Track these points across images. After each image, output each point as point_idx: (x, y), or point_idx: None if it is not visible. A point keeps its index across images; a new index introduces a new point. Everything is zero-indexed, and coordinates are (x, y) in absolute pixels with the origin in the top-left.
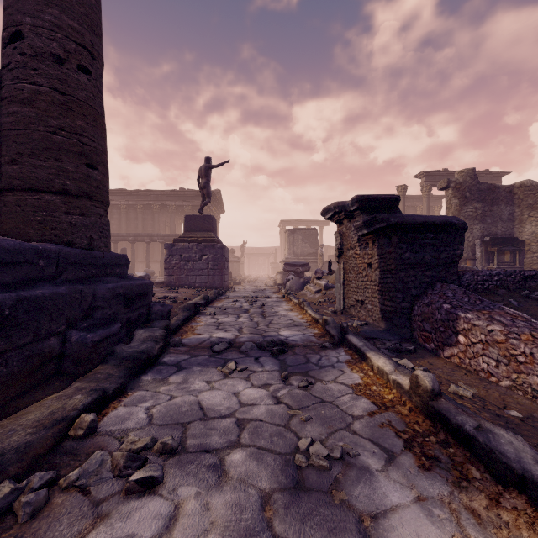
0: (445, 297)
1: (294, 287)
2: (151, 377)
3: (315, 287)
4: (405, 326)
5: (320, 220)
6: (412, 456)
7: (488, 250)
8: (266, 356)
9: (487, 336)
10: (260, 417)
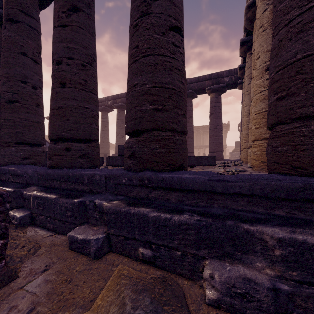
0: None
1: None
2: None
3: None
4: None
5: None
6: None
7: None
8: None
9: None
10: None
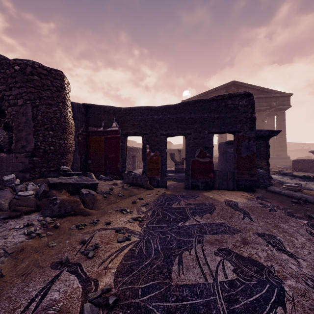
0: None
1: None
2: None
3: None
4: None
5: None
6: None
7: None
8: None
9: None
10: None
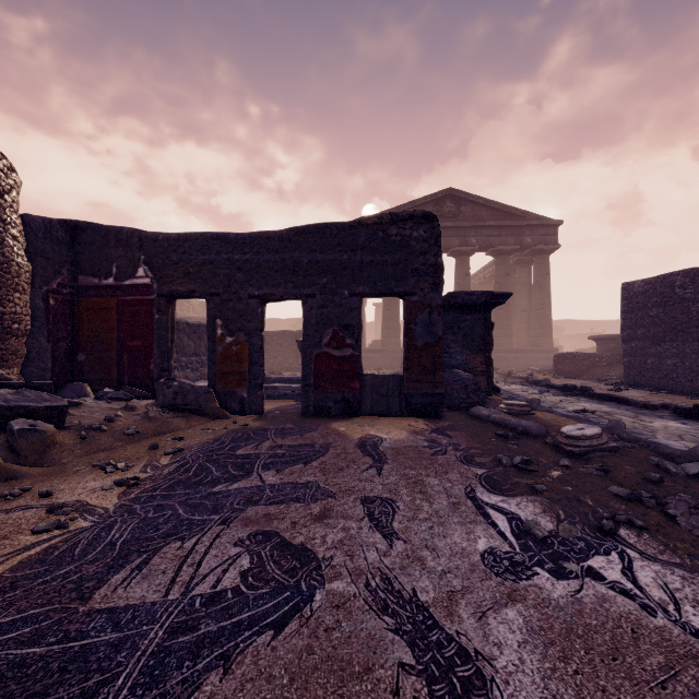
0: None
1: None
2: None
3: None
4: None
5: None
6: None
7: None
8: None
9: None
10: None
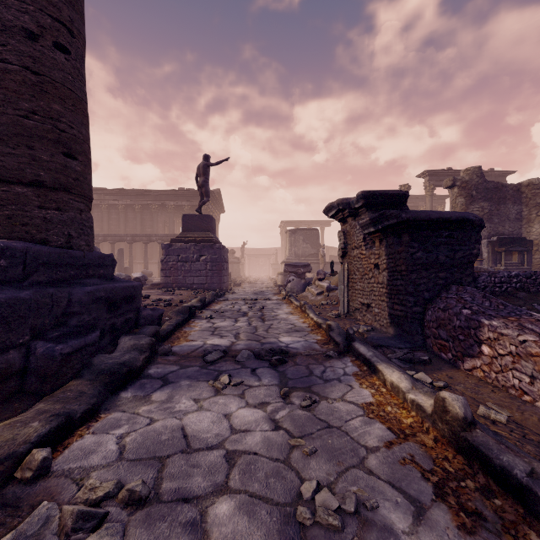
0: (464, 301)
1: (295, 289)
2: (132, 394)
3: (317, 288)
4: (417, 333)
5: (321, 221)
6: (447, 510)
7: (495, 250)
8: (264, 366)
9: (518, 348)
10: (254, 448)
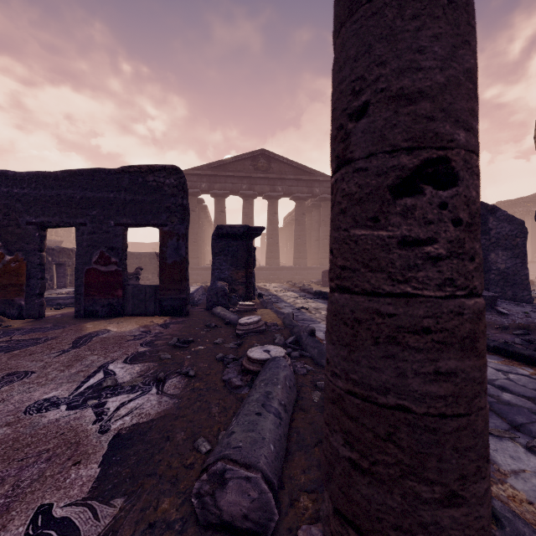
0: None
1: None
2: None
3: None
4: None
5: None
6: None
7: None
8: None
9: None
10: None
